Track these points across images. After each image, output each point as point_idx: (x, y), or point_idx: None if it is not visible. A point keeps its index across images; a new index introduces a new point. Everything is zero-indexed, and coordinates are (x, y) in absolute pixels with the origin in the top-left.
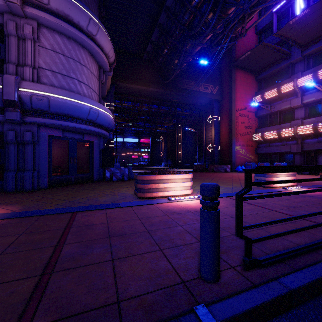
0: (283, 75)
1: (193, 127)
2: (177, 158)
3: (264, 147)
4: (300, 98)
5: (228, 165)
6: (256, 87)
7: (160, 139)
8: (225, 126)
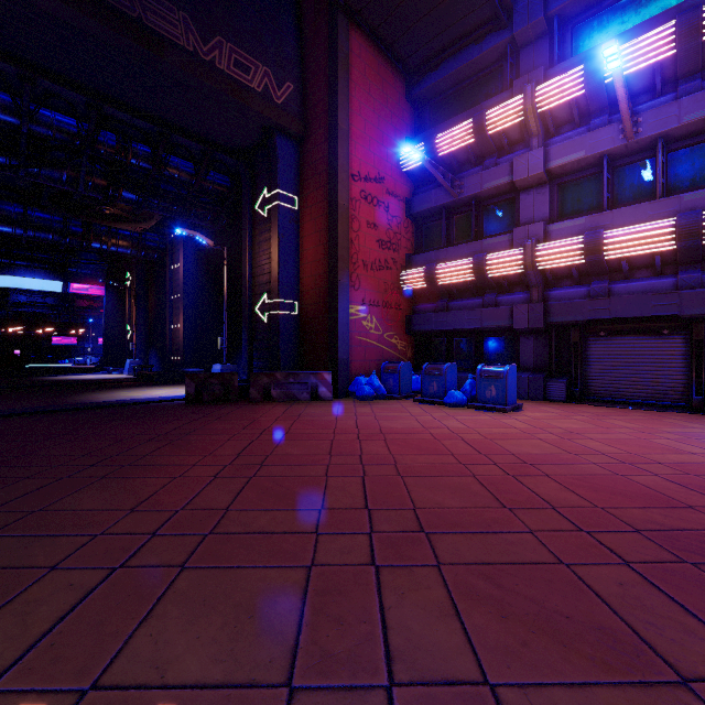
0: (485, 89)
1: (219, 240)
2: (172, 345)
3: (433, 313)
4: (542, 153)
5: (325, 373)
6: (410, 123)
7: (126, 281)
8: (315, 229)
